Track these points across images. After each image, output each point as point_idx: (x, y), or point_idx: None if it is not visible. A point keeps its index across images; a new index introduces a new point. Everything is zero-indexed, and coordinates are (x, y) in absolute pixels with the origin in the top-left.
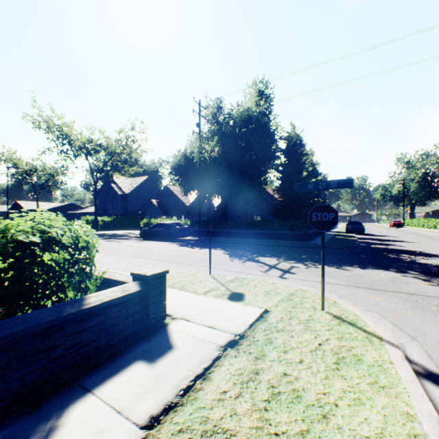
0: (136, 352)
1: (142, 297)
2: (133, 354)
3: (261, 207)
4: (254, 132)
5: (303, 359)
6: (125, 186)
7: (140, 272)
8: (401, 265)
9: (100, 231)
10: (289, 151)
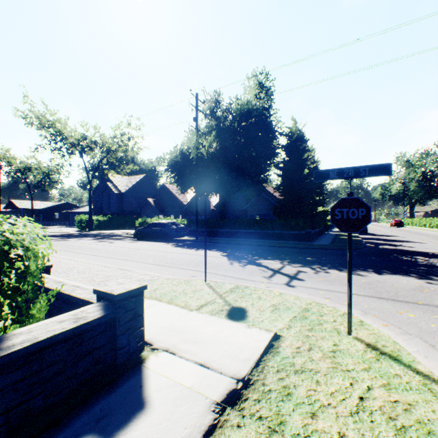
0: (87, 418)
1: (106, 325)
2: (82, 421)
3: (261, 206)
4: (253, 126)
5: (344, 433)
6: (122, 184)
7: (106, 289)
8: (420, 270)
9: (95, 231)
10: (290, 147)
